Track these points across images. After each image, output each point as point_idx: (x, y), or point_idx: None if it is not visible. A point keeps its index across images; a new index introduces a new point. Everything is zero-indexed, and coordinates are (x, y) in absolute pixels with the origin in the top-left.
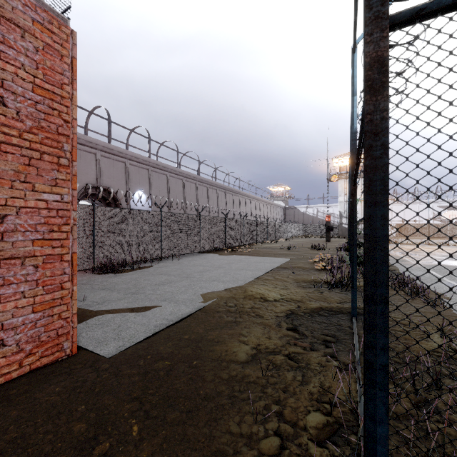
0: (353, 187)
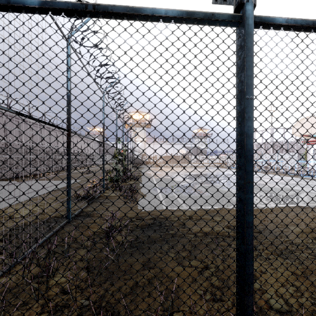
0: (67, 132)
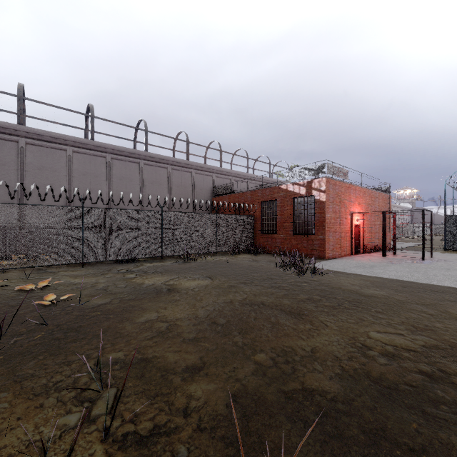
0: None
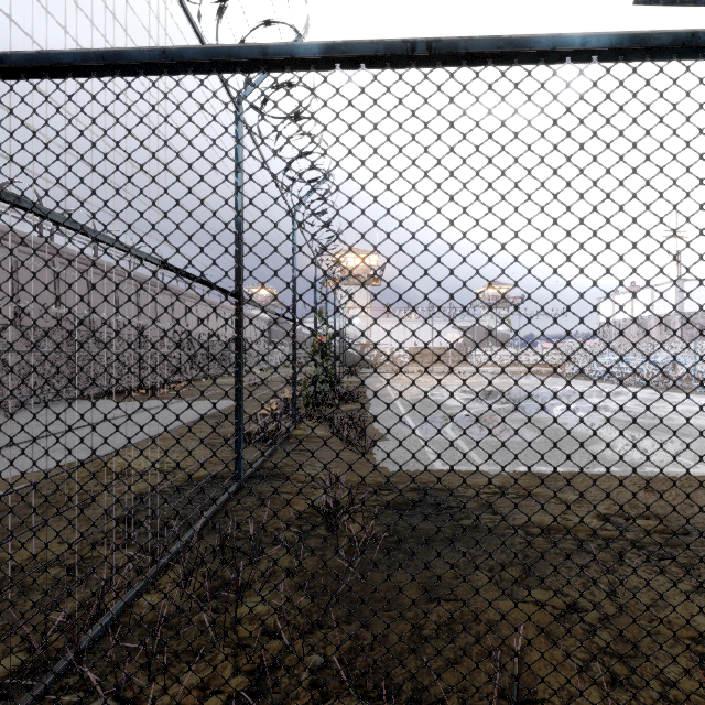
0: (237, 300)
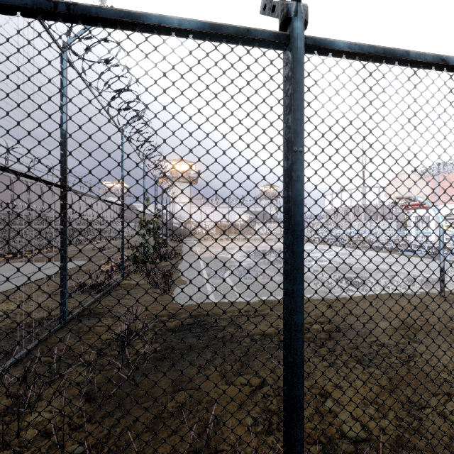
0: (62, 189)
